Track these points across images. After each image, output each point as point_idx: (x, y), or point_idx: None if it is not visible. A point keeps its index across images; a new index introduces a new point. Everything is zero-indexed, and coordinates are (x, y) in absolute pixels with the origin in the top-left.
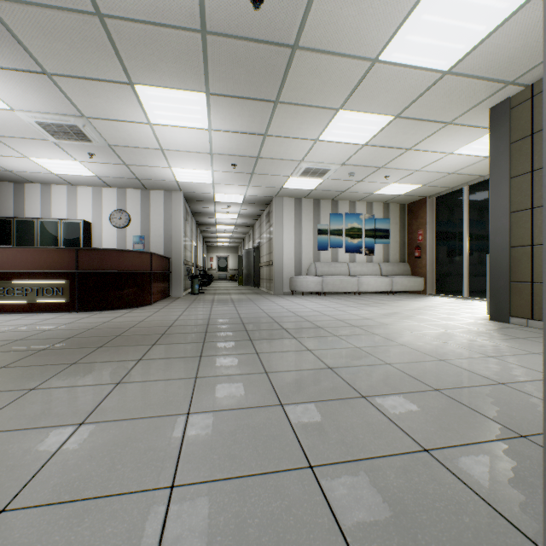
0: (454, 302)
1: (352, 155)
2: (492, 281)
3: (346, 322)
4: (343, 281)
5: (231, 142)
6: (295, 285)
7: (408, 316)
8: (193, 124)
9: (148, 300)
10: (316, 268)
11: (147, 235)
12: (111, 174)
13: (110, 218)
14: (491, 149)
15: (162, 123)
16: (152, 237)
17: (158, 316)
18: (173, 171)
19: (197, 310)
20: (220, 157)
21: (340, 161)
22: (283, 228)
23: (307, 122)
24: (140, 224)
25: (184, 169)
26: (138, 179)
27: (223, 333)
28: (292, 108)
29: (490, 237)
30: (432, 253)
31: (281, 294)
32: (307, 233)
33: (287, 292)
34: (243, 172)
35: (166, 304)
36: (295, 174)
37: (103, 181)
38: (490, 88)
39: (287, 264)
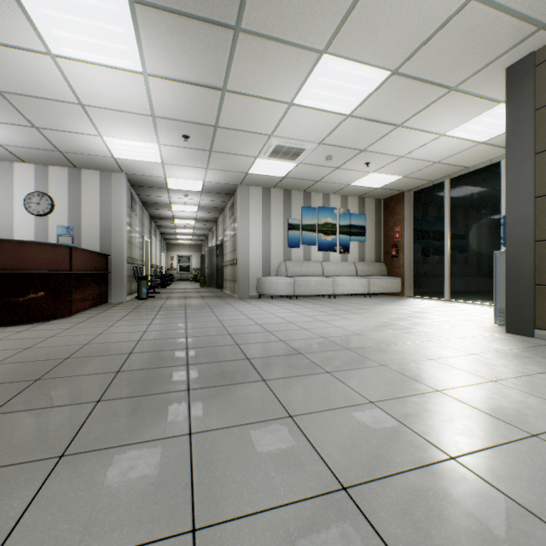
0: (440, 306)
1: (332, 131)
2: (509, 283)
3: (334, 340)
4: (317, 283)
5: (178, 98)
6: (263, 287)
7: (406, 329)
8: (118, 62)
9: (65, 310)
10: (287, 267)
11: (77, 225)
12: (19, 142)
13: (24, 203)
14: (508, 119)
15: (70, 55)
16: (84, 228)
17: (62, 338)
18: (106, 142)
19: (130, 325)
20: (166, 123)
21: (318, 139)
22: (249, 221)
23: (280, 71)
24: (67, 212)
25: (120, 139)
26: (61, 152)
27: (147, 372)
28: (259, 44)
29: (506, 229)
30: (410, 252)
31: (247, 298)
32: (277, 228)
33: (254, 295)
34: (199, 149)
35: (93, 315)
36: (263, 154)
37: (12, 152)
38: (517, 32)
39: (253, 263)
